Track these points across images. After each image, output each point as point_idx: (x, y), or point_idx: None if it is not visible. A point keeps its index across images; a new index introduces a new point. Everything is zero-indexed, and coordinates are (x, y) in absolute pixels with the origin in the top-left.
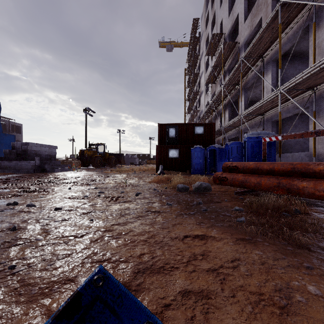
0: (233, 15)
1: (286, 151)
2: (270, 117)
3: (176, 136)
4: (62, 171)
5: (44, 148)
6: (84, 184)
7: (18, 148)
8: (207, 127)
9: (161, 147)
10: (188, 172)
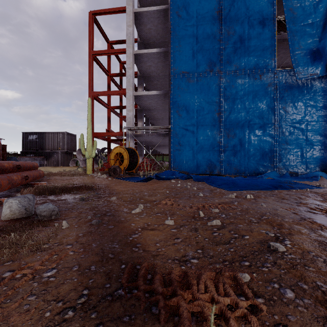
0: None
1: None
2: None
3: None
4: None
5: None
6: None
7: None
8: None
9: None
10: None
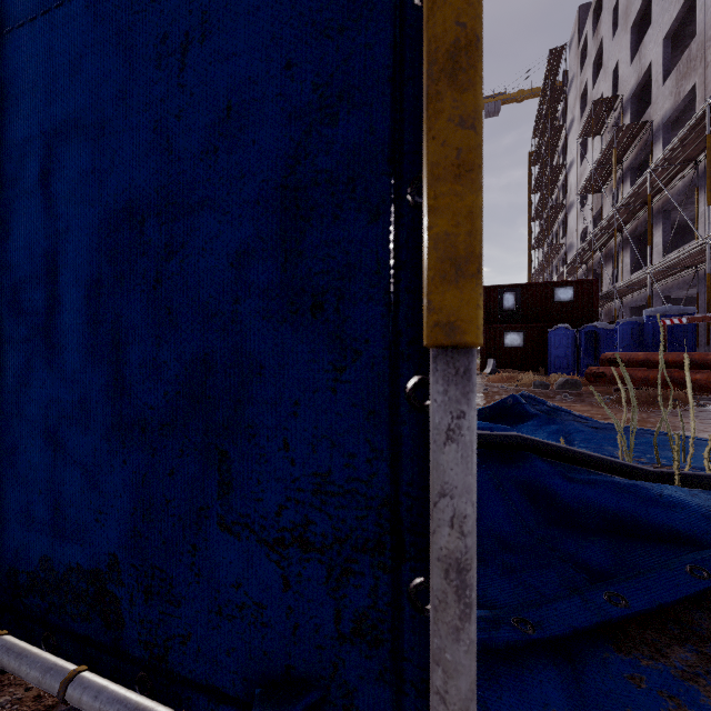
0: (641, 63)
1: None
2: None
3: (518, 307)
4: None
5: None
6: None
7: None
8: (582, 288)
9: (490, 328)
10: (542, 372)
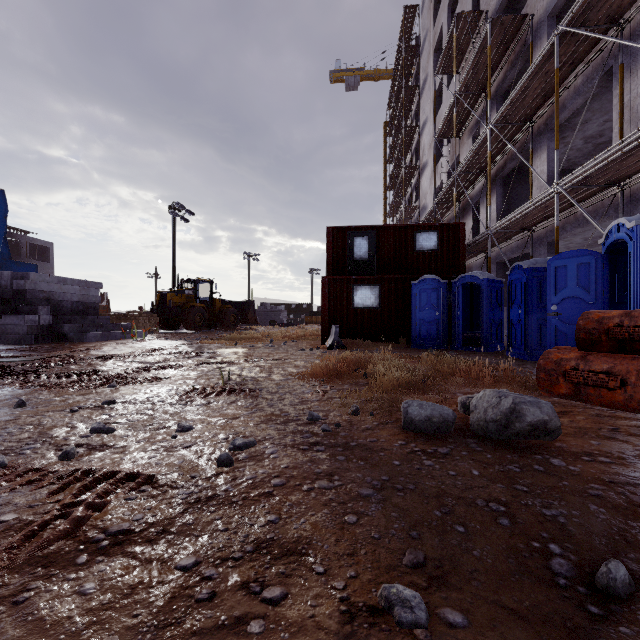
0: None
1: None
2: None
3: (372, 256)
4: (106, 339)
5: (68, 286)
6: (104, 380)
7: (5, 286)
8: (447, 234)
9: (334, 280)
10: (404, 343)
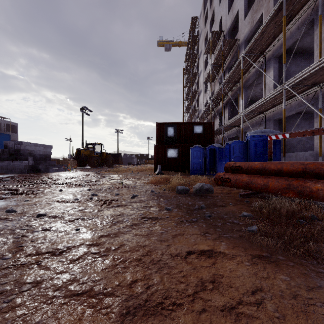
0: (233, 12)
1: (288, 150)
2: (272, 115)
3: (175, 135)
4: (57, 171)
5: (38, 147)
6: (78, 185)
7: (11, 147)
8: (207, 126)
9: (159, 146)
10: (187, 172)
